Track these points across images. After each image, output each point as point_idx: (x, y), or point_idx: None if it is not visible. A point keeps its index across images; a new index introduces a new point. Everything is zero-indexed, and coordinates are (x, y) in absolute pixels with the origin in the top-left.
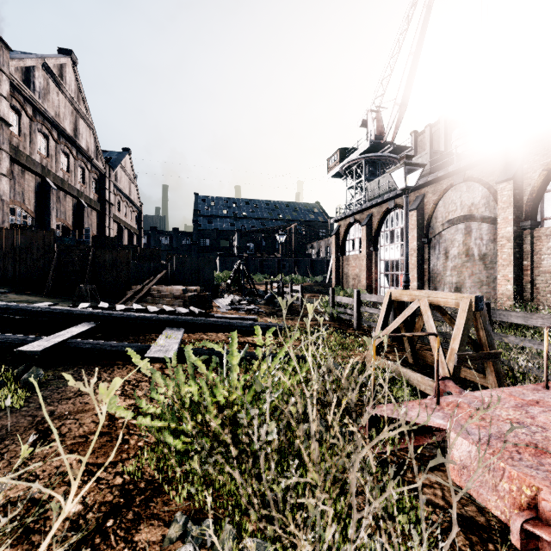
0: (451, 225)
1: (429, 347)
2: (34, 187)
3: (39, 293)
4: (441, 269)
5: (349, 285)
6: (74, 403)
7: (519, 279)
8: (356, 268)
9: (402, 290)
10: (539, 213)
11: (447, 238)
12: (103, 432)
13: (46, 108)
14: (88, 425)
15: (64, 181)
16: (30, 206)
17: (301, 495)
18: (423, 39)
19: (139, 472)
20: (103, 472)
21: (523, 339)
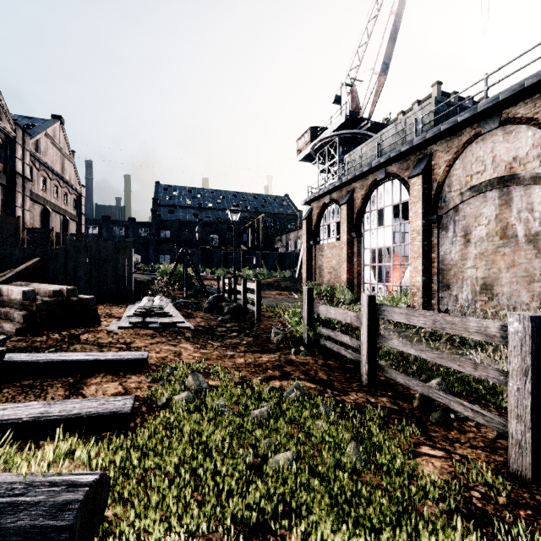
0: (476, 193)
1: None
2: None
3: None
4: (457, 257)
5: (324, 280)
6: None
7: None
8: (333, 259)
9: None
10: None
11: (468, 214)
12: None
13: None
14: None
15: None
16: None
17: None
18: None
19: None
20: None
21: None
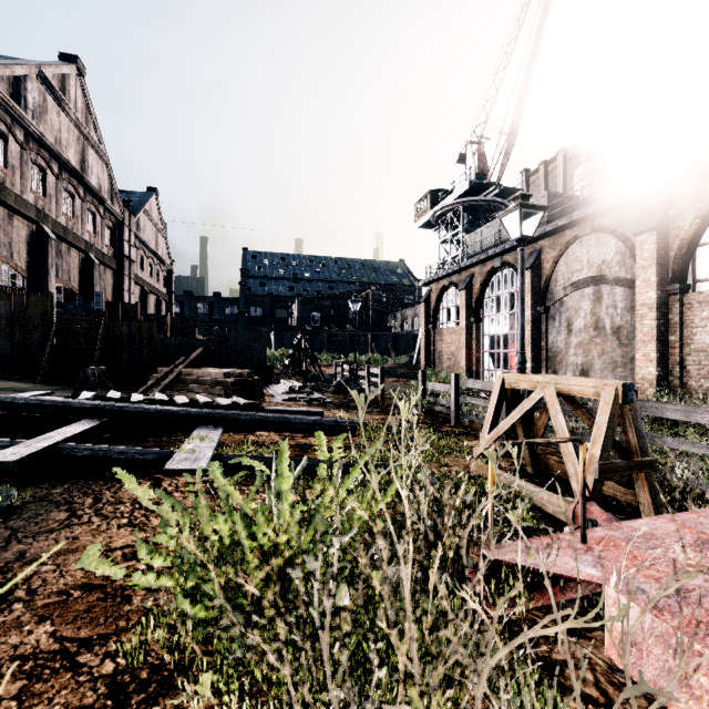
0: (576, 289)
1: (552, 450)
2: (25, 236)
3: (31, 378)
4: (562, 346)
5: (444, 367)
6: (57, 538)
7: (664, 359)
8: (452, 345)
9: (519, 374)
10: (690, 273)
11: (570, 307)
12: (94, 585)
13: (42, 131)
14: (73, 574)
15: (67, 229)
16: (20, 262)
17: (387, 689)
18: (537, 50)
19: (141, 651)
20: (86, 653)
21: (683, 441)
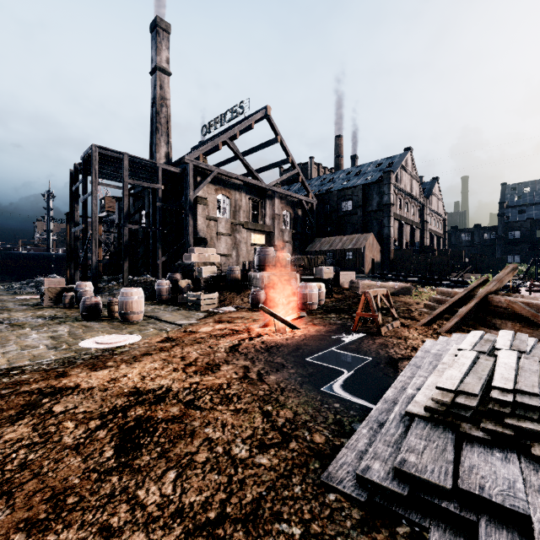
0: None
1: None
2: (396, 226)
3: None
4: None
5: None
6: None
7: None
8: None
9: None
10: None
11: None
12: None
13: (402, 187)
14: None
15: (406, 218)
16: (396, 236)
17: None
18: None
19: None
20: None
21: None
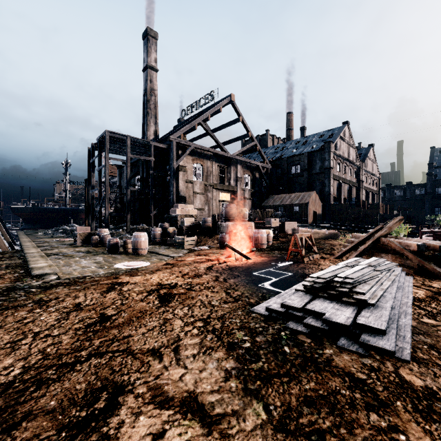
0: None
1: None
2: (336, 185)
3: None
4: None
5: None
6: None
7: None
8: None
9: None
10: None
11: None
12: None
13: (340, 153)
14: None
15: (344, 179)
16: (335, 193)
17: None
18: None
19: None
20: None
21: None
